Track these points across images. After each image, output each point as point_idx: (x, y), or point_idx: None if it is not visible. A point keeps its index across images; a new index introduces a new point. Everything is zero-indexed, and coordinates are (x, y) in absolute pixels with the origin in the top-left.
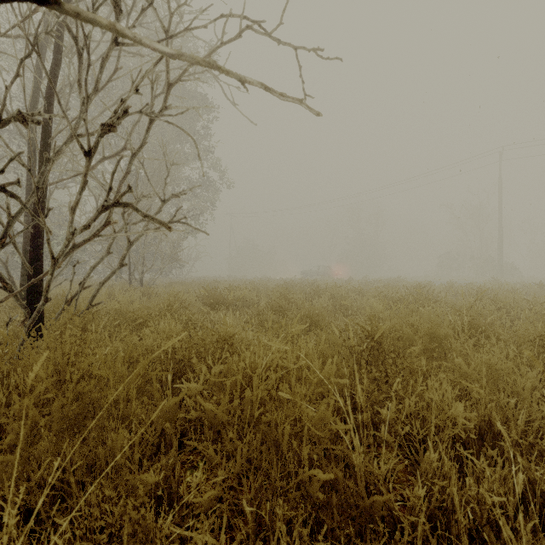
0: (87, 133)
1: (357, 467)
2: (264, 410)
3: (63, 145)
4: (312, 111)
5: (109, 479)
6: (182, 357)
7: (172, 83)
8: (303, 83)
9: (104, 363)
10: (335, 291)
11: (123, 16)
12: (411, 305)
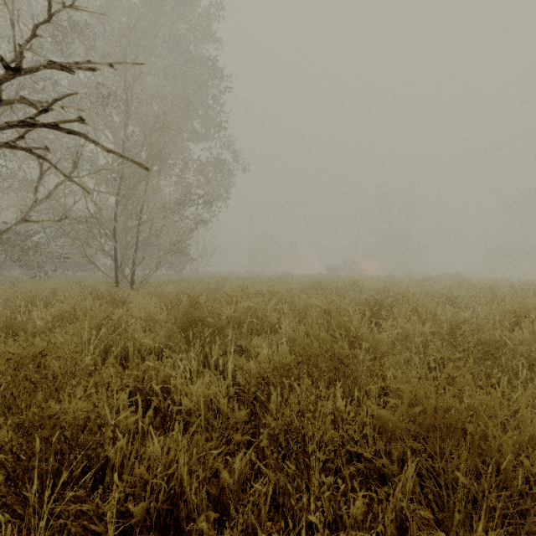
0: None
1: None
2: None
3: None
4: None
5: None
6: None
7: None
8: None
9: None
10: (418, 302)
11: None
12: None
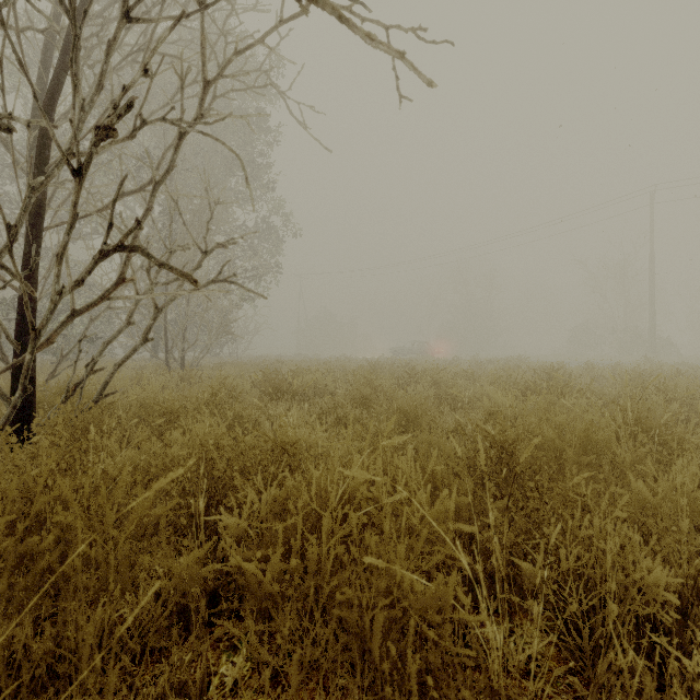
0: (75, 141)
1: (503, 697)
2: (339, 577)
3: (54, 168)
4: (420, 75)
5: (80, 696)
6: (222, 473)
7: (210, 81)
8: (397, 78)
9: (72, 501)
10: (437, 375)
11: (152, 5)
12: (549, 396)
